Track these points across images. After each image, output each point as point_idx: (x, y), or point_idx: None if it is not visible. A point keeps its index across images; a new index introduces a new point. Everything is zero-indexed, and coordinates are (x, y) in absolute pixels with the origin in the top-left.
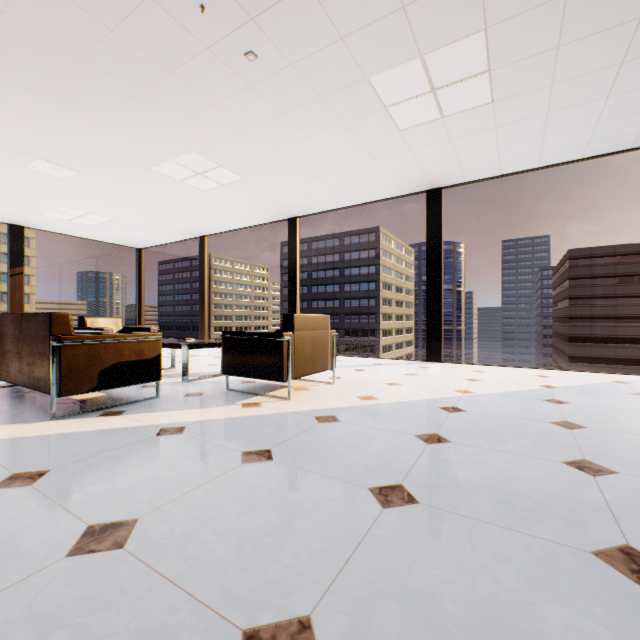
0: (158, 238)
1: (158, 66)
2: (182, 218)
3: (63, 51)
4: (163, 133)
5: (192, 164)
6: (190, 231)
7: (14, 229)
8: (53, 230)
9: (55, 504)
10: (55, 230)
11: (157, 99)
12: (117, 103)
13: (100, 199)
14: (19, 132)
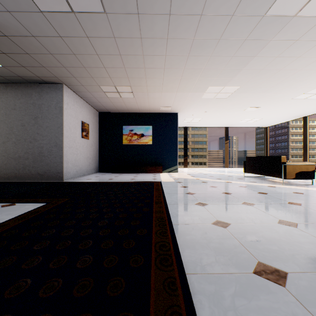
0: (278, 121)
1: (314, 70)
2: (296, 111)
3: (278, 80)
4: (304, 87)
5: (314, 91)
6: (298, 116)
7: (226, 128)
8: (236, 126)
9: (315, 197)
10: (237, 126)
11: (307, 78)
12: (289, 85)
13: (261, 113)
14: (249, 102)
